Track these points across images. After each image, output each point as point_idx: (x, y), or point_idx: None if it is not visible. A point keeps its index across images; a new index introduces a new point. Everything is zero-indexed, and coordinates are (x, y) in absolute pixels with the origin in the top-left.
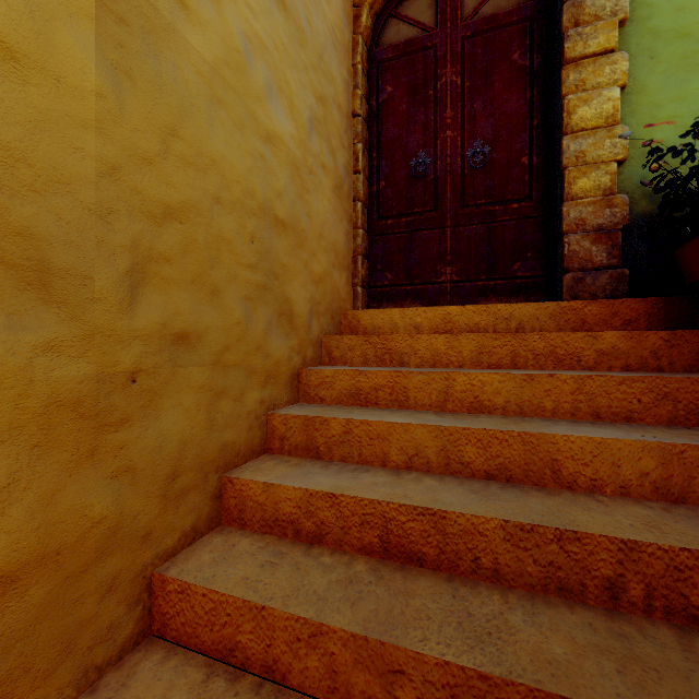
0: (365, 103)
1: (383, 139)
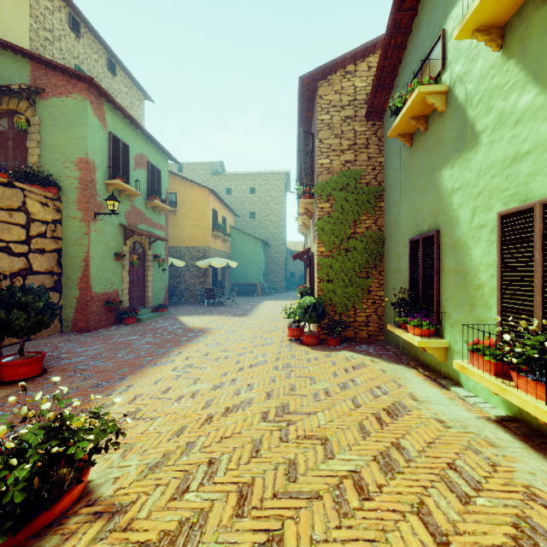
0: None
1: None
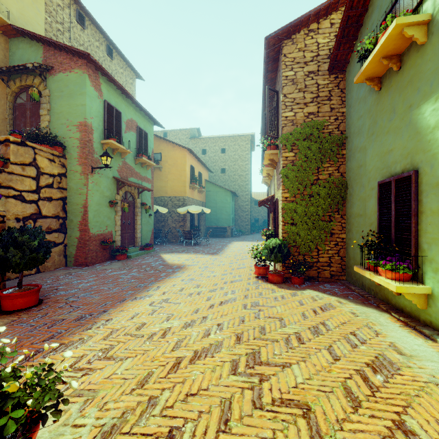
0: (11, 115)
1: (17, 124)
